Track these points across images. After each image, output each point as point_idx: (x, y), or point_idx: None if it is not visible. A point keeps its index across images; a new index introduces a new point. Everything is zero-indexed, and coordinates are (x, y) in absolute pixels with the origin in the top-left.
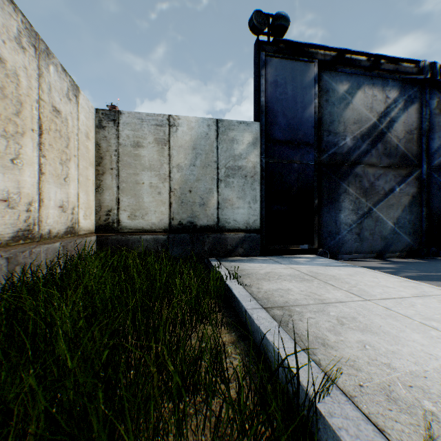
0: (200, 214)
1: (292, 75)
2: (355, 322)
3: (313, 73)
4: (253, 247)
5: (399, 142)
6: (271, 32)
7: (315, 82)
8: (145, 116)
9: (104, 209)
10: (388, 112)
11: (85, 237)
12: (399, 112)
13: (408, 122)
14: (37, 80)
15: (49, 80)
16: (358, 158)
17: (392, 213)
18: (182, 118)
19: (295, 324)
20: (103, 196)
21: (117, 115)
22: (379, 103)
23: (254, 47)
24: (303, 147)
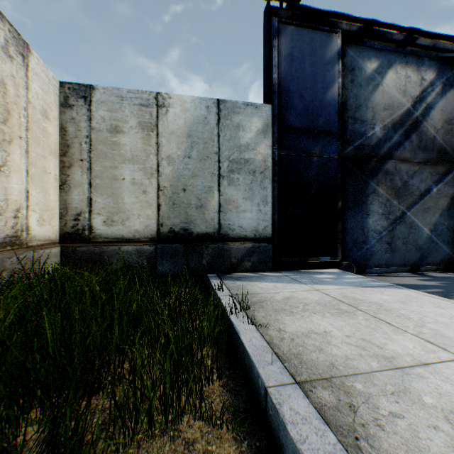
0: (196, 219)
1: (311, 48)
2: None
3: (336, 46)
4: (263, 260)
5: (436, 134)
6: None
7: (338, 57)
8: (125, 93)
9: (71, 212)
10: (423, 97)
11: (39, 249)
12: (436, 97)
13: (447, 110)
14: None
15: None
16: (389, 152)
17: (428, 218)
18: (174, 97)
19: (374, 441)
20: (70, 196)
21: (89, 91)
22: (413, 85)
23: (264, 14)
24: (324, 137)
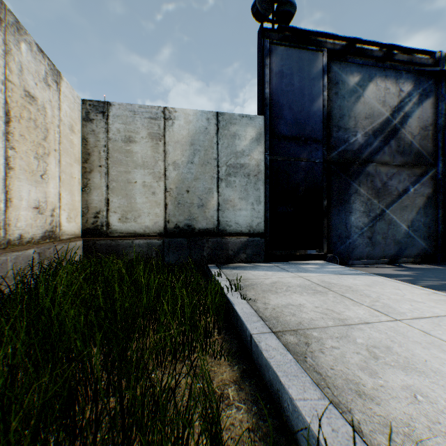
0: (198, 216)
1: (299, 65)
2: (391, 353)
3: (322, 63)
4: (256, 253)
5: (413, 139)
6: (276, 19)
7: (323, 73)
8: (137, 108)
9: (92, 211)
10: (401, 107)
11: (68, 242)
12: (413, 107)
13: (423, 118)
14: (3, 57)
15: (20, 60)
16: (370, 156)
17: (406, 215)
18: (179, 110)
19: (316, 358)
20: (90, 197)
21: (106, 107)
22: (392, 96)
23: (258, 35)
24: (311, 144)
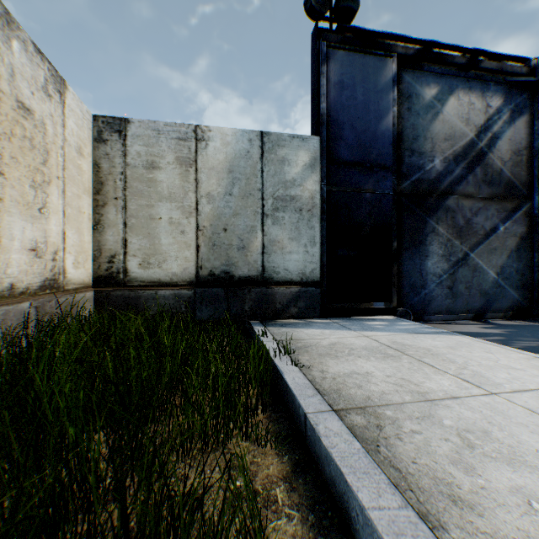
0: (238, 261)
1: (363, 74)
2: (490, 440)
3: (391, 71)
4: (310, 306)
5: (503, 166)
6: (335, 17)
7: (393, 83)
8: (162, 127)
9: (105, 254)
10: (489, 126)
11: (75, 293)
12: (503, 126)
13: (516, 140)
14: None
15: (10, 62)
16: (450, 187)
17: (494, 259)
18: (214, 129)
19: (392, 447)
20: (103, 236)
21: (124, 124)
22: (477, 113)
23: (312, 37)
24: (378, 171)
